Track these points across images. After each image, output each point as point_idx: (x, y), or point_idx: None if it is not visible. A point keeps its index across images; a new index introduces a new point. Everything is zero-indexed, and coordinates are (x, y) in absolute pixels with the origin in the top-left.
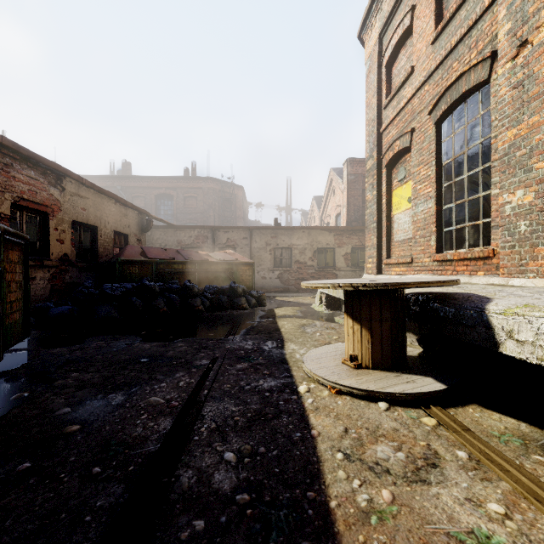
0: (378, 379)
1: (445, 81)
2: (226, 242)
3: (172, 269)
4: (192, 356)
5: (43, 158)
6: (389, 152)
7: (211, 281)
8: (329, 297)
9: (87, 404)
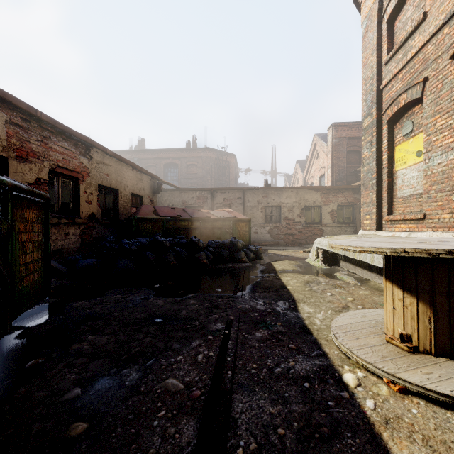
0: None
1: None
2: (223, 202)
3: (179, 226)
4: (205, 318)
5: (75, 131)
6: (392, 107)
7: (212, 236)
8: (326, 253)
9: (100, 381)
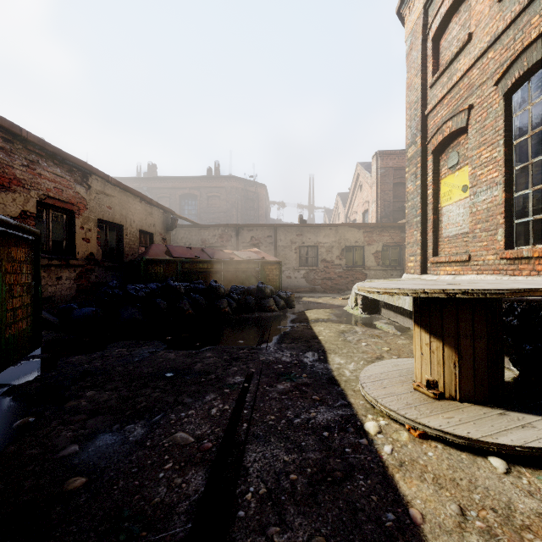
0: (477, 419)
1: (519, 42)
2: (250, 241)
3: (197, 269)
4: (223, 371)
5: (69, 155)
6: (438, 136)
7: (236, 281)
8: (366, 300)
9: (100, 438)
